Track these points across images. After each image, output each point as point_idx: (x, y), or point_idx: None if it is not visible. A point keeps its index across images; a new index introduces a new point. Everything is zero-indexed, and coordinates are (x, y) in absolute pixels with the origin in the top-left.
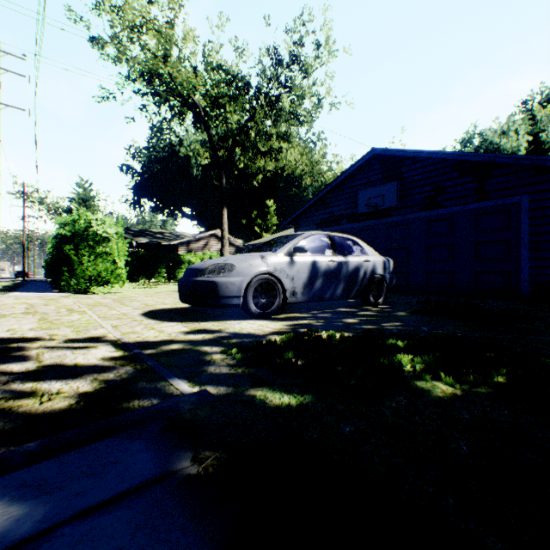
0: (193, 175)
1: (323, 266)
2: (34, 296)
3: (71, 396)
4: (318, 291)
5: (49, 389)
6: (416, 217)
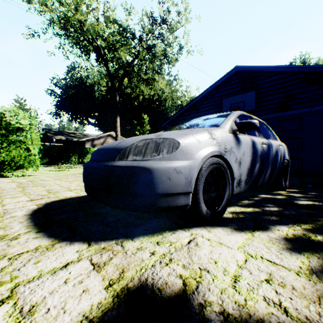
0: (96, 97)
1: (259, 149)
2: None
3: None
4: (255, 178)
5: None
6: (269, 118)
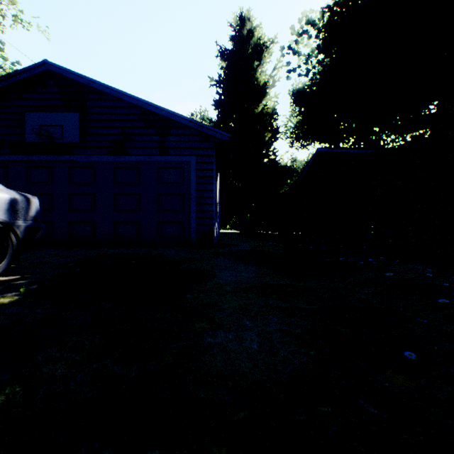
0: None
1: None
2: None
3: None
4: None
5: None
6: (103, 161)
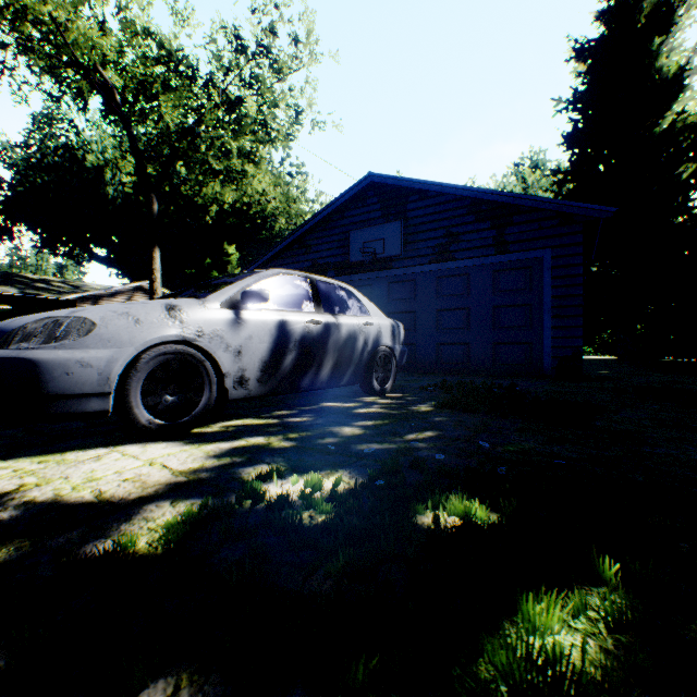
0: (109, 197)
1: (299, 331)
2: None
3: None
4: (290, 375)
5: None
6: (424, 271)
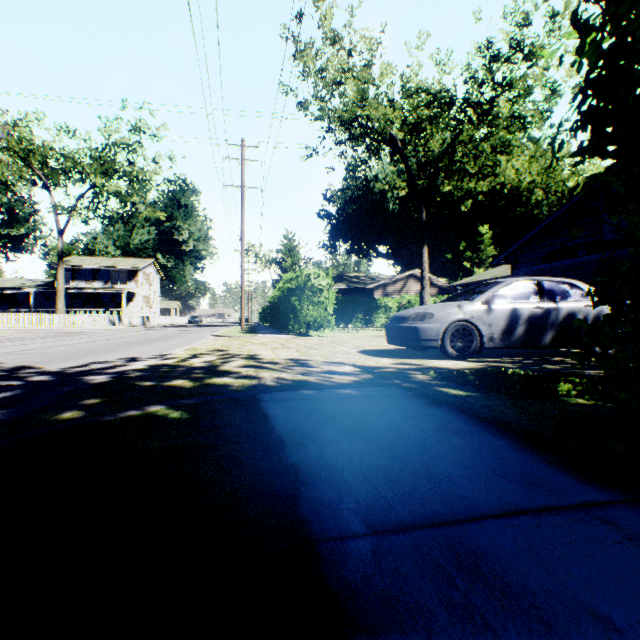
0: (389, 211)
1: (526, 313)
2: (274, 337)
3: (350, 380)
4: (520, 338)
5: (338, 377)
6: None
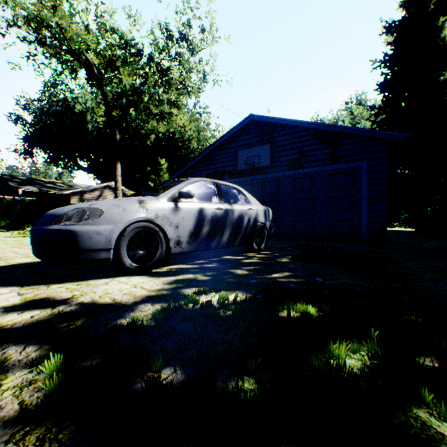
0: (89, 131)
1: (210, 214)
2: None
3: None
4: (205, 240)
5: None
6: (285, 175)
